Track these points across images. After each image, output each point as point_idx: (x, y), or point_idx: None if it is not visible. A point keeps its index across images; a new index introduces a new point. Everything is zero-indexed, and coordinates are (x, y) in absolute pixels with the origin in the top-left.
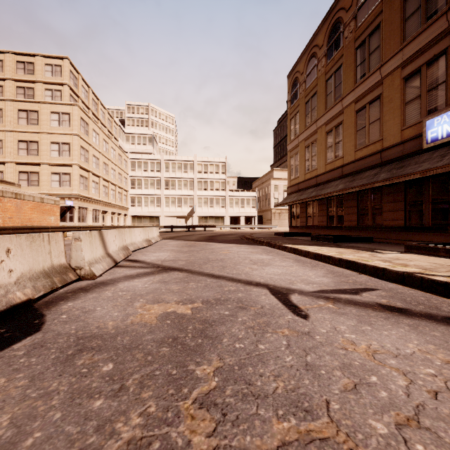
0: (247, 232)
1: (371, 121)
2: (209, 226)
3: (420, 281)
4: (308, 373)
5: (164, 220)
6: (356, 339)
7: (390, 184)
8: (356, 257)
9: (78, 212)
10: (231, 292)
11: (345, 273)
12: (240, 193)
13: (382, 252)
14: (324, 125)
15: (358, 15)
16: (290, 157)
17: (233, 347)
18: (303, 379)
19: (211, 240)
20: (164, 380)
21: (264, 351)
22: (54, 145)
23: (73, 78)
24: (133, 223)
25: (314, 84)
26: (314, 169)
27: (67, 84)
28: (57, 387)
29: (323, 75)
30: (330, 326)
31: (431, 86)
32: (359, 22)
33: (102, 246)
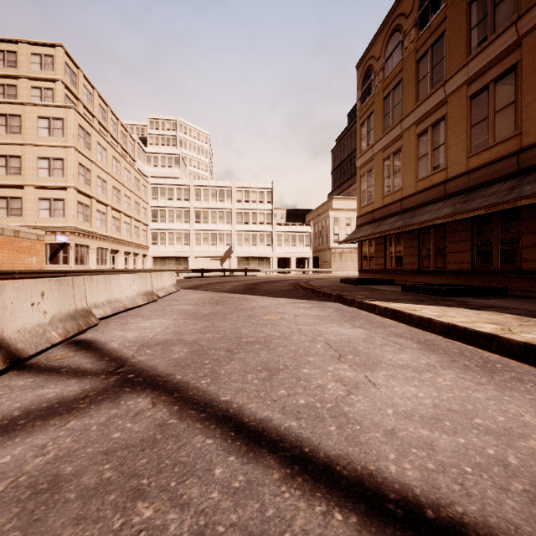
0: (300, 277)
1: (498, 109)
2: (251, 270)
3: None
4: None
5: (194, 262)
6: None
7: None
8: None
9: (75, 251)
10: None
11: None
12: (290, 228)
13: None
14: (414, 125)
15: None
16: (359, 176)
17: None
18: None
19: (252, 290)
20: None
21: None
22: (42, 161)
23: (70, 73)
24: (154, 266)
25: (398, 70)
26: (398, 190)
27: (60, 81)
28: None
29: (413, 54)
30: None
31: None
32: None
33: None
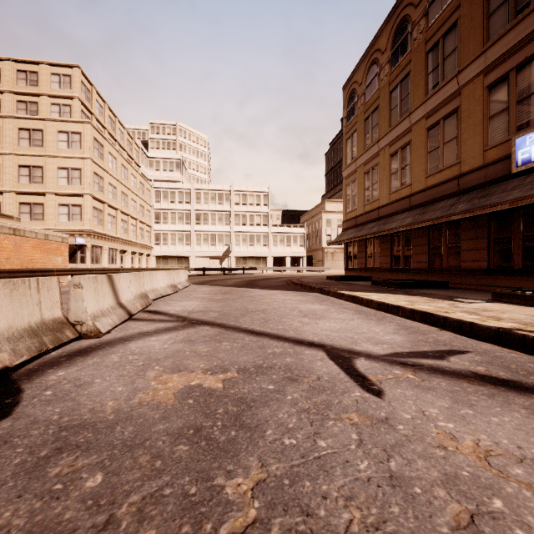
0: (294, 275)
1: (446, 141)
2: (249, 269)
3: (522, 340)
4: (395, 491)
5: (194, 261)
6: (455, 430)
7: (470, 217)
8: (432, 308)
9: (91, 252)
10: (276, 356)
11: (421, 328)
12: (285, 229)
13: (463, 300)
14: (388, 146)
15: (429, 11)
16: (345, 186)
17: (281, 444)
18: (389, 504)
19: (251, 285)
20: (177, 505)
21: (325, 452)
22: (62, 171)
23: (85, 90)
24: (157, 265)
25: (375, 97)
26: (375, 200)
27: (77, 98)
28: (9, 520)
29: (387, 86)
30: (416, 409)
31: (522, 96)
32: (431, 20)
33: (112, 294)
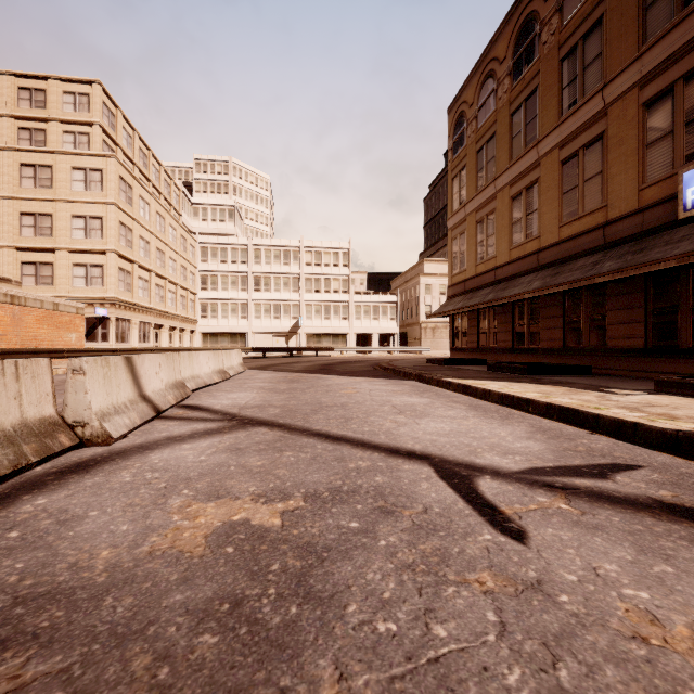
0: (383, 358)
1: (587, 178)
2: (324, 349)
3: None
4: None
5: (252, 339)
6: (654, 604)
7: (620, 279)
8: (576, 402)
9: (115, 327)
10: (362, 474)
11: (565, 431)
12: (371, 297)
13: (615, 391)
14: (508, 186)
15: (564, 5)
16: (451, 239)
17: (372, 633)
18: None
19: (327, 370)
20: None
21: (447, 649)
22: (77, 220)
23: (108, 114)
24: (204, 345)
25: (491, 121)
26: (491, 258)
27: (98, 124)
28: None
29: (507, 106)
30: (582, 564)
31: (692, 115)
32: (567, 17)
33: (131, 383)
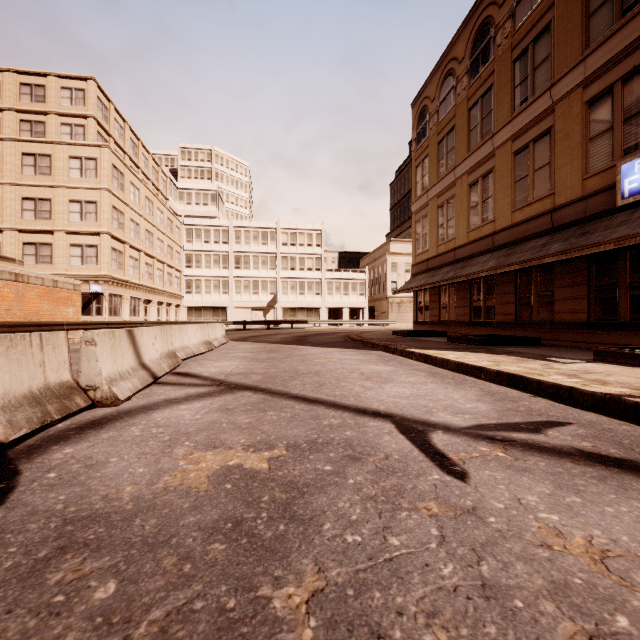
0: (352, 330)
1: (537, 168)
2: (299, 322)
3: (635, 409)
4: (490, 605)
5: (233, 313)
6: (561, 523)
7: (566, 260)
8: (522, 369)
9: (109, 302)
10: (334, 429)
11: (510, 394)
12: (342, 275)
13: (558, 360)
14: (466, 174)
15: (517, 11)
16: (415, 222)
17: (343, 542)
18: (483, 622)
19: (302, 342)
20: (211, 624)
21: (399, 553)
22: (74, 204)
23: (102, 108)
24: (189, 318)
25: (451, 115)
26: (451, 239)
27: (92, 117)
28: None
29: (465, 101)
30: (509, 496)
31: (629, 113)
32: (519, 22)
33: (132, 352)
